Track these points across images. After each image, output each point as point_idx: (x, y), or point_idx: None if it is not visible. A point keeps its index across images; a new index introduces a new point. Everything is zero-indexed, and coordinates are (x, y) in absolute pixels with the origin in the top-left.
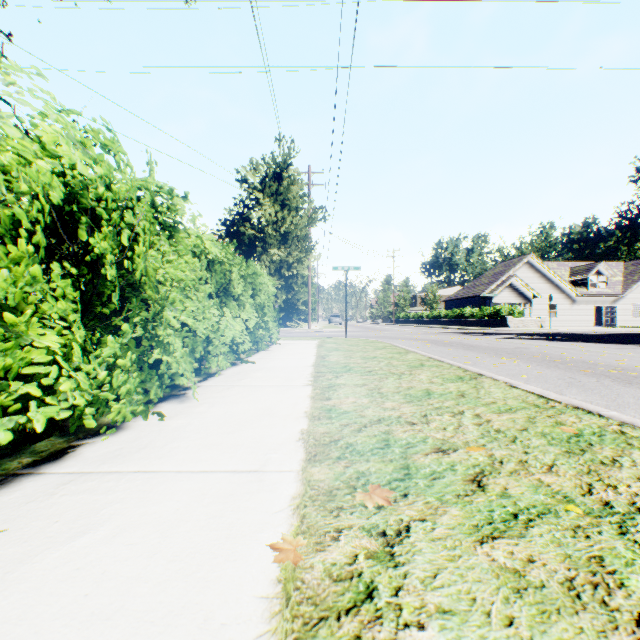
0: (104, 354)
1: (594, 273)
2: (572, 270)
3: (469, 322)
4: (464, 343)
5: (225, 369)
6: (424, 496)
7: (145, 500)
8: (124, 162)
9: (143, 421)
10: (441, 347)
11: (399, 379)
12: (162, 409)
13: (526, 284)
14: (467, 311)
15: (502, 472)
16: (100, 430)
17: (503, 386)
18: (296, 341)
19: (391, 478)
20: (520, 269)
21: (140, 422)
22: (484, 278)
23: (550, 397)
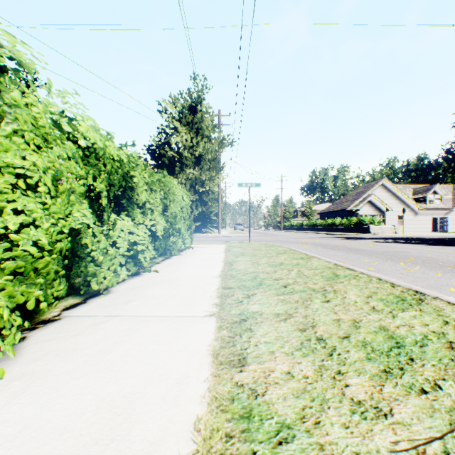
0: None
1: (431, 192)
2: (414, 190)
3: (339, 229)
4: (348, 247)
5: (114, 286)
6: None
7: None
8: None
9: None
10: (331, 251)
11: (328, 302)
12: None
13: (381, 201)
14: (337, 221)
15: None
16: None
17: None
18: (207, 245)
19: None
20: (376, 189)
21: None
22: (349, 196)
23: None
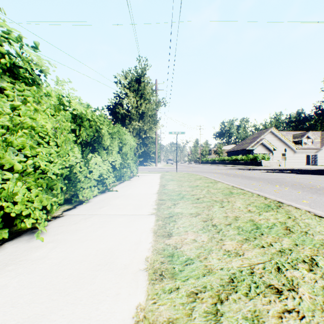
0: None
1: (305, 137)
2: (294, 136)
3: (240, 163)
4: (244, 175)
5: (91, 198)
6: None
7: None
8: None
9: None
10: (233, 178)
11: (222, 207)
12: (0, 253)
13: (270, 143)
14: (239, 157)
15: None
16: None
17: (311, 216)
18: (148, 174)
19: None
20: (267, 135)
21: None
22: (247, 140)
23: None
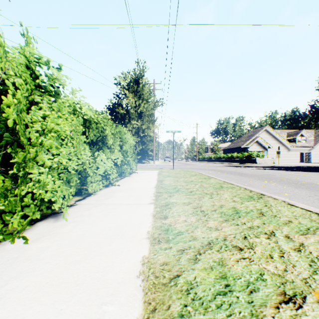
0: None
1: (299, 135)
2: (288, 134)
3: (236, 160)
4: (238, 172)
5: (98, 191)
6: None
7: None
8: None
9: (10, 244)
10: (226, 174)
11: (211, 198)
12: (36, 229)
13: (265, 141)
14: (235, 155)
15: None
16: None
17: (285, 204)
18: (146, 171)
19: None
20: (261, 133)
21: (7, 246)
22: (243, 138)
23: None
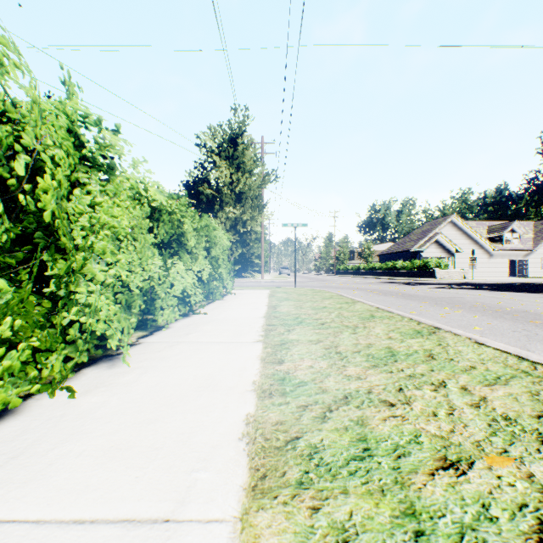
0: None
1: (508, 231)
2: (489, 228)
3: (401, 273)
4: (402, 292)
5: (173, 322)
6: None
7: None
8: (8, 59)
9: (48, 399)
10: (383, 296)
11: (354, 334)
12: (83, 378)
13: (450, 240)
14: (399, 264)
15: None
16: None
17: (469, 343)
18: (250, 291)
19: None
20: (444, 227)
21: (44, 401)
22: (413, 235)
23: (532, 359)
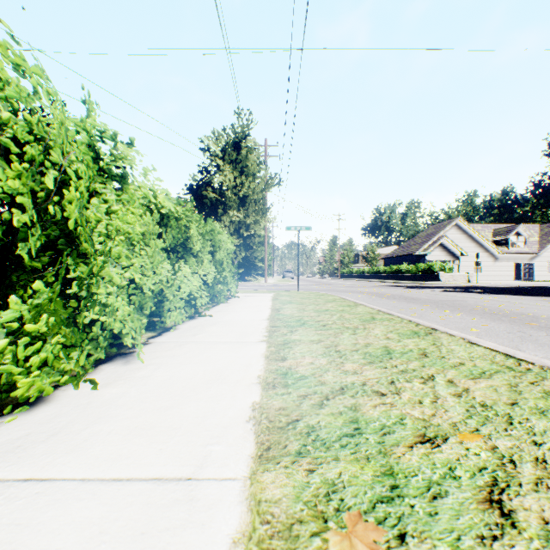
0: (4, 318)
1: (514, 234)
2: (494, 231)
3: (405, 277)
4: (405, 296)
5: (180, 324)
6: (431, 540)
7: (8, 548)
8: (42, 87)
9: (73, 390)
10: (385, 300)
11: (354, 334)
12: (102, 372)
13: (455, 244)
14: (403, 267)
15: (523, 483)
16: (17, 404)
17: (462, 343)
18: (253, 294)
19: (374, 496)
20: (449, 230)
21: (69, 391)
22: (418, 238)
23: (518, 357)
